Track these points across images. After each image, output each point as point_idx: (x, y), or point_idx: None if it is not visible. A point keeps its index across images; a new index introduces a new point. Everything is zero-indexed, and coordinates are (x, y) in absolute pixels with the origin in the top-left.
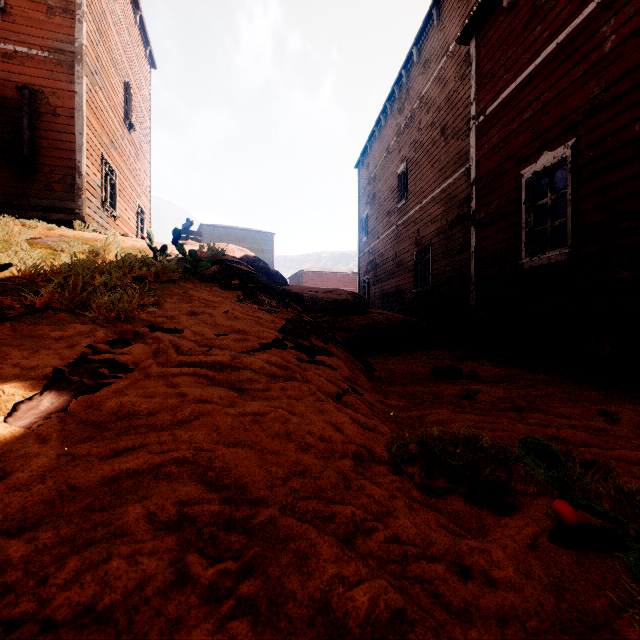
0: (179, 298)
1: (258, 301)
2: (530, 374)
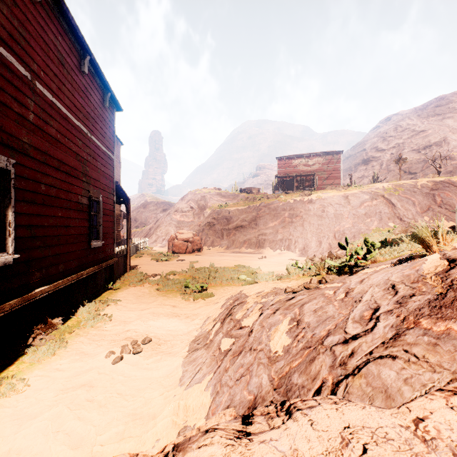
0: (289, 280)
1: (277, 293)
2: (71, 352)
